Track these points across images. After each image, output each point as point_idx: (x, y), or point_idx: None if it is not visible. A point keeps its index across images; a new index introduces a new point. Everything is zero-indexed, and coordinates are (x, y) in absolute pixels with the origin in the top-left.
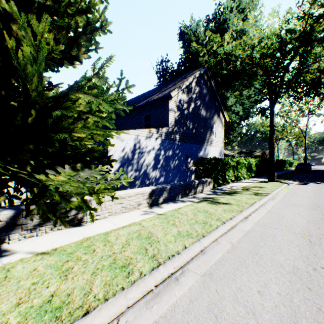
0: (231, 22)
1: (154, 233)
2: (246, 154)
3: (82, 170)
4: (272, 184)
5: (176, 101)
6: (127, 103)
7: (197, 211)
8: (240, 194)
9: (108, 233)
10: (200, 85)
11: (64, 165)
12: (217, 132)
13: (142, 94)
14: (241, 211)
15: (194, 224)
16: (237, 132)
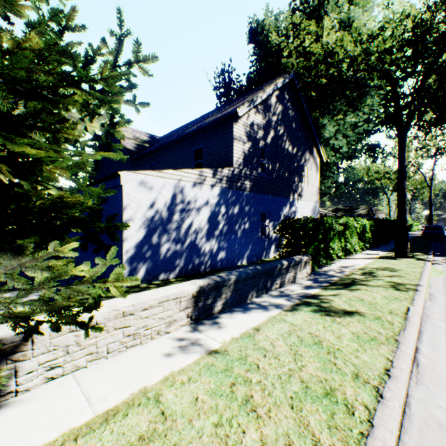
0: (330, 6)
1: None
2: (345, 212)
3: None
4: (407, 263)
5: (246, 125)
6: (170, 134)
7: (297, 340)
8: (365, 286)
9: None
10: (283, 102)
11: None
12: (310, 178)
13: (193, 121)
14: (398, 342)
15: (301, 401)
16: (331, 180)
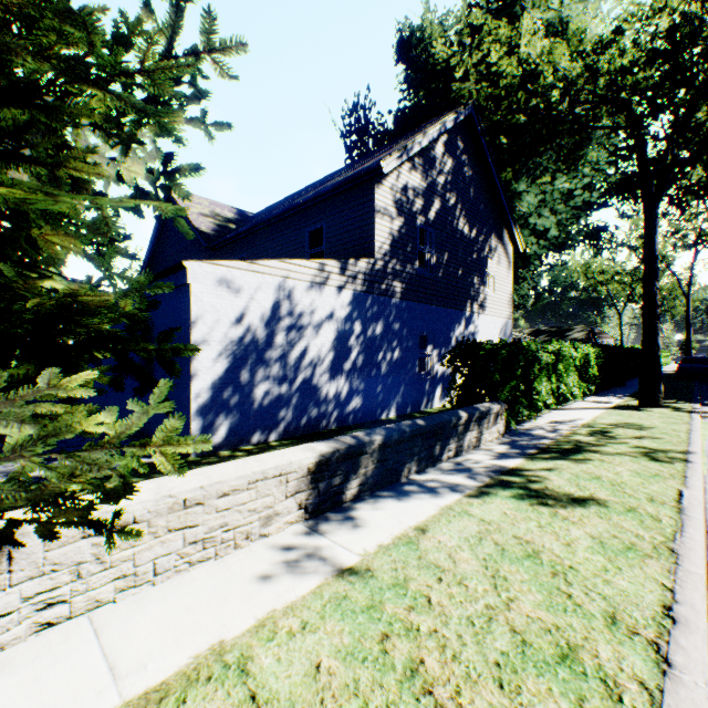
0: None
1: None
2: (551, 335)
3: None
4: (661, 416)
5: (396, 189)
6: (270, 208)
7: (494, 550)
8: (599, 453)
9: None
10: (455, 153)
11: None
12: (497, 278)
13: (307, 187)
14: (676, 555)
15: (517, 673)
16: (528, 285)
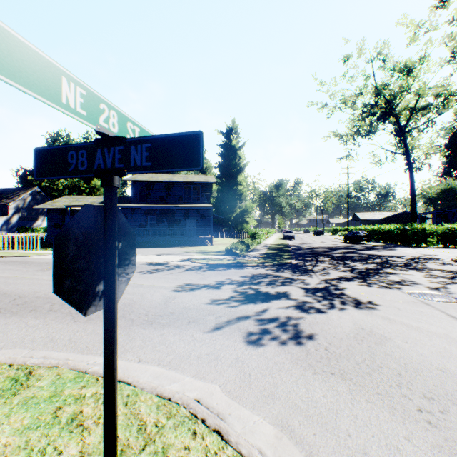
0: None
1: None
2: None
3: None
4: None
5: (15, 205)
6: None
7: None
8: None
9: None
10: (34, 195)
11: None
12: None
13: (4, 190)
14: None
15: None
16: None
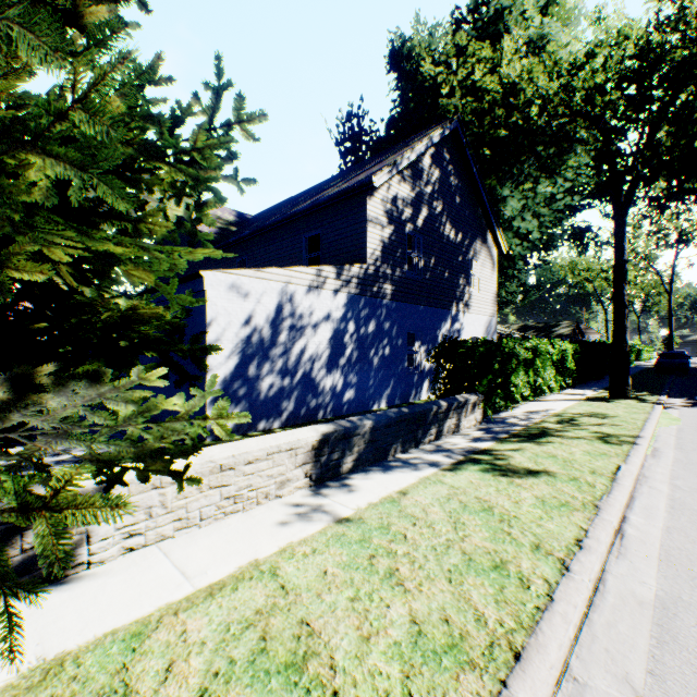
0: (513, 18)
1: (320, 630)
2: (538, 331)
3: (59, 389)
4: (626, 406)
5: (386, 200)
6: (269, 212)
7: (458, 506)
8: (561, 437)
9: (142, 633)
10: (442, 164)
11: (33, 366)
12: (482, 279)
13: (304, 192)
14: (598, 509)
15: (462, 575)
16: (516, 283)
